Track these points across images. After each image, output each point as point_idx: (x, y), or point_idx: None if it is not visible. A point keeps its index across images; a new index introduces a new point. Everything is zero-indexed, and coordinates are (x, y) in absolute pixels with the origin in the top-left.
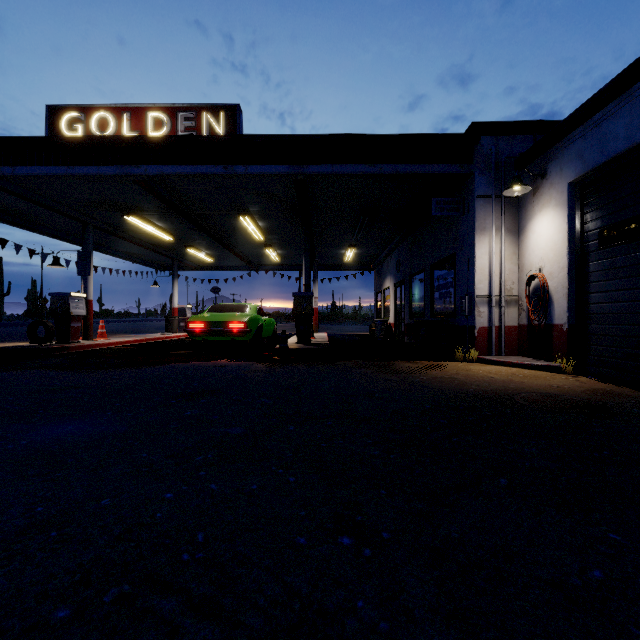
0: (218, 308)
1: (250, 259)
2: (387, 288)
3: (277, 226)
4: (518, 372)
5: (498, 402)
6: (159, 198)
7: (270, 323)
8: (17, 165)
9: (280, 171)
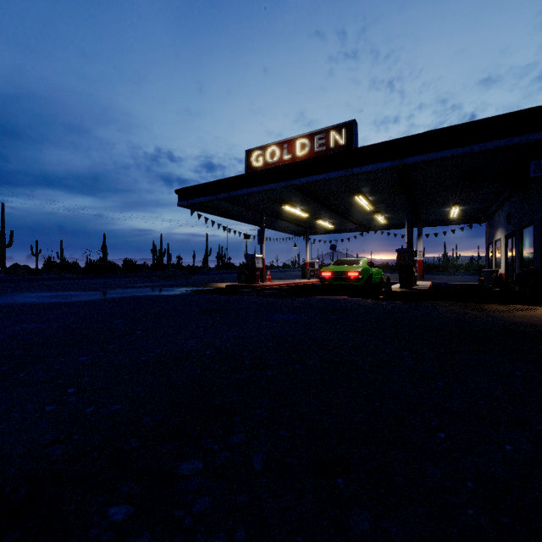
0: (339, 262)
1: (362, 223)
2: (498, 240)
3: (384, 198)
4: None
5: None
6: (304, 194)
7: (378, 273)
8: (238, 190)
9: (385, 166)
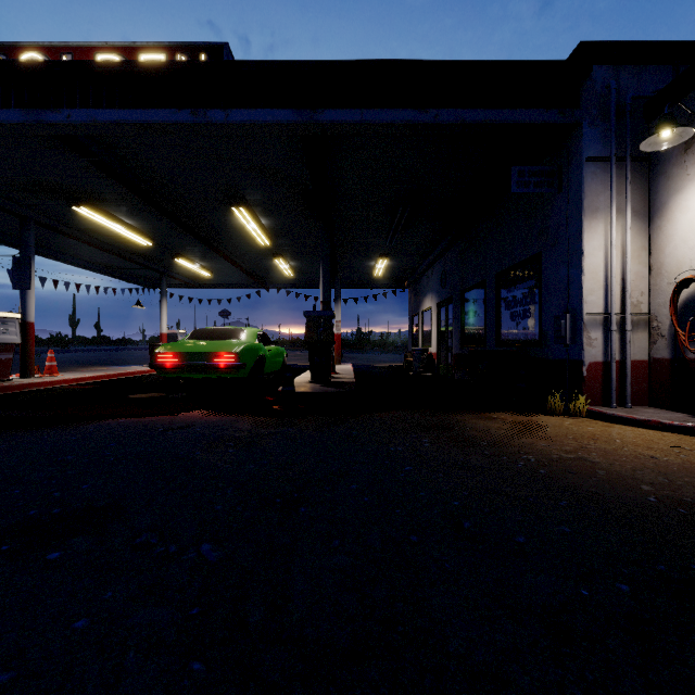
0: (203, 333)
1: (257, 274)
2: (427, 309)
3: (286, 225)
4: (684, 443)
5: None
6: (110, 174)
7: (277, 353)
8: None
9: (280, 118)
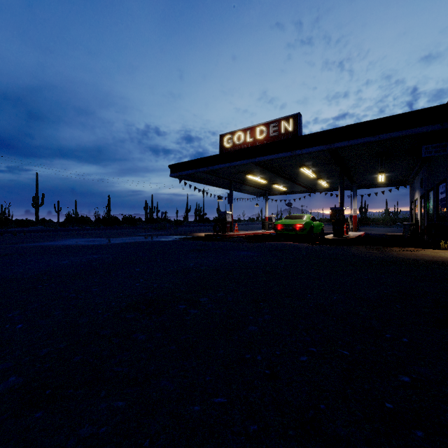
0: (289, 217)
1: (309, 186)
2: (416, 199)
3: (323, 169)
4: None
5: (419, 262)
6: (262, 167)
7: (319, 225)
8: (214, 165)
9: (319, 149)
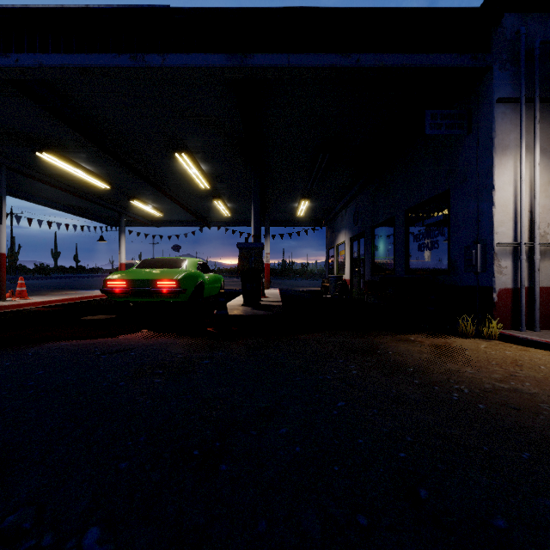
0: (149, 263)
1: (201, 214)
2: (341, 243)
3: (223, 171)
4: None
5: None
6: (64, 120)
7: (215, 280)
8: None
9: (213, 63)
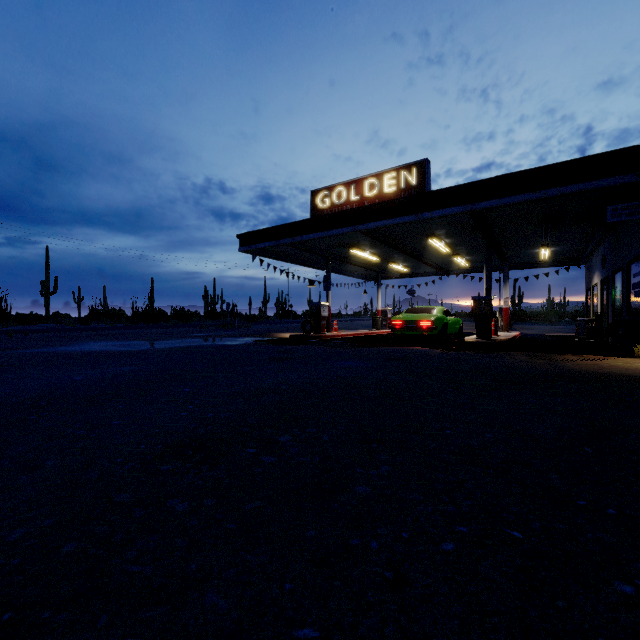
0: (412, 310)
1: (440, 266)
2: (595, 285)
3: (461, 240)
4: None
5: (607, 377)
6: (373, 238)
7: (455, 322)
8: (303, 235)
9: (456, 211)
